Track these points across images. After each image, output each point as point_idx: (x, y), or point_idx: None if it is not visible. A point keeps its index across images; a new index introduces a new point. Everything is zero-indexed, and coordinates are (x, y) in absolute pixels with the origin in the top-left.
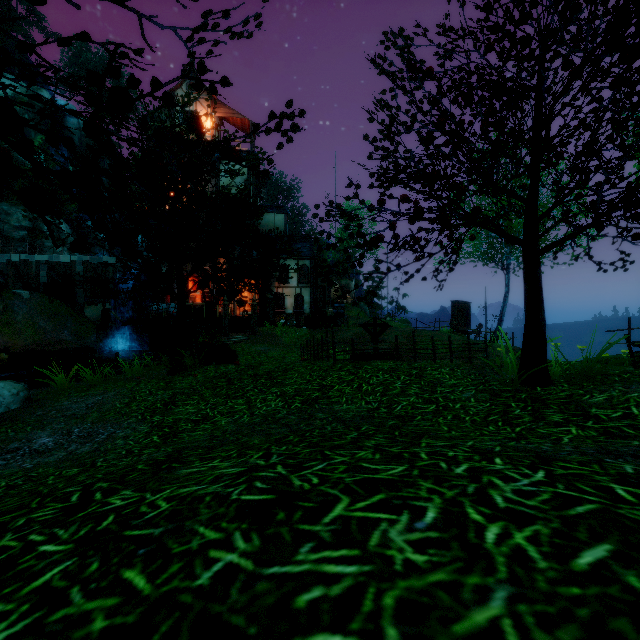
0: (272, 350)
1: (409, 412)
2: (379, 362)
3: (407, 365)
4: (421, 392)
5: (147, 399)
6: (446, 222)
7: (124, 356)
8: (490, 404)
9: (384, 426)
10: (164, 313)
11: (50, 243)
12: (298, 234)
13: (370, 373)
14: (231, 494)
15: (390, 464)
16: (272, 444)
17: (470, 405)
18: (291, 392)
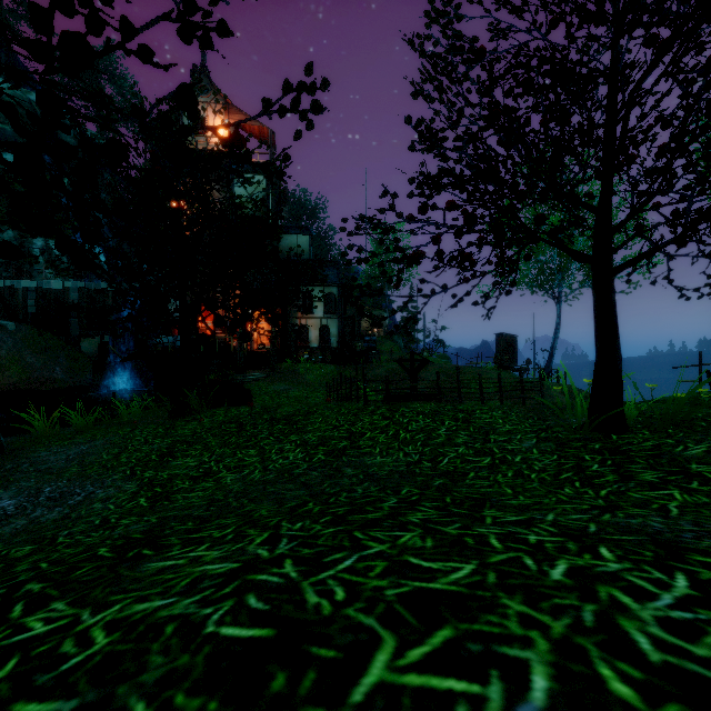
0: (294, 389)
1: (458, 467)
2: (418, 404)
3: (451, 407)
4: (471, 441)
5: (140, 449)
6: (501, 234)
7: (125, 396)
8: (558, 456)
9: (430, 488)
10: (170, 347)
11: (40, 267)
12: (324, 258)
13: (408, 417)
14: (206, 622)
15: (450, 559)
16: (283, 518)
17: (533, 458)
18: (313, 441)
